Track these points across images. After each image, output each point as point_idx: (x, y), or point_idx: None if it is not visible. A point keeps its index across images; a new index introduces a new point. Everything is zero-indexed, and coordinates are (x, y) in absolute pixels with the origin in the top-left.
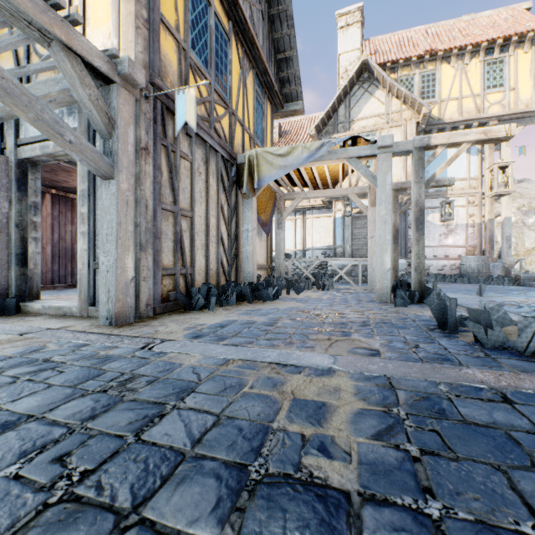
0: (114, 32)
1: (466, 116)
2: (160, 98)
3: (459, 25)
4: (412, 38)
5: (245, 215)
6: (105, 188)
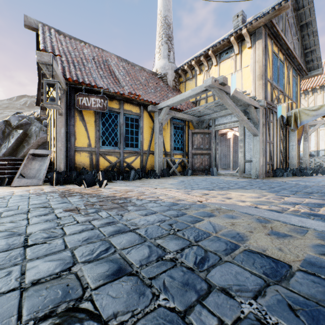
0: (253, 90)
1: None
2: (267, 106)
3: None
4: None
5: (291, 138)
6: (254, 139)
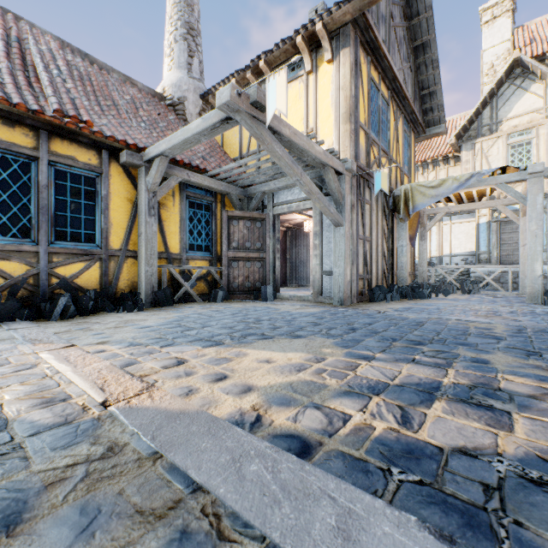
0: (336, 142)
1: None
2: (359, 172)
3: None
4: None
5: (400, 234)
6: (337, 231)
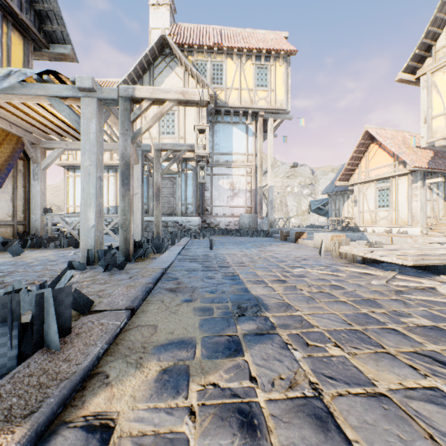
0: None
1: (244, 104)
2: None
3: (244, 34)
4: (210, 32)
5: None
6: None
